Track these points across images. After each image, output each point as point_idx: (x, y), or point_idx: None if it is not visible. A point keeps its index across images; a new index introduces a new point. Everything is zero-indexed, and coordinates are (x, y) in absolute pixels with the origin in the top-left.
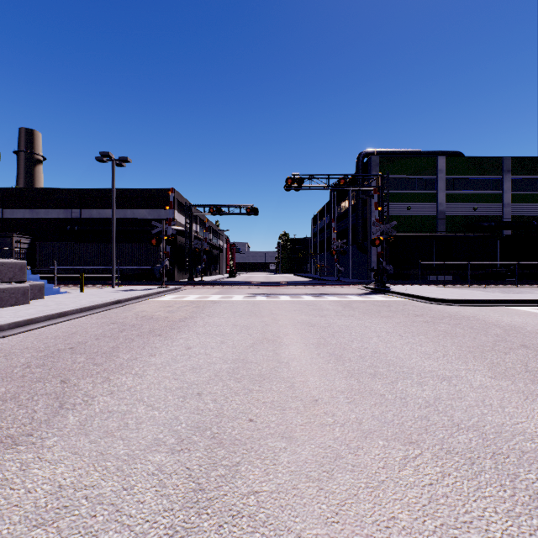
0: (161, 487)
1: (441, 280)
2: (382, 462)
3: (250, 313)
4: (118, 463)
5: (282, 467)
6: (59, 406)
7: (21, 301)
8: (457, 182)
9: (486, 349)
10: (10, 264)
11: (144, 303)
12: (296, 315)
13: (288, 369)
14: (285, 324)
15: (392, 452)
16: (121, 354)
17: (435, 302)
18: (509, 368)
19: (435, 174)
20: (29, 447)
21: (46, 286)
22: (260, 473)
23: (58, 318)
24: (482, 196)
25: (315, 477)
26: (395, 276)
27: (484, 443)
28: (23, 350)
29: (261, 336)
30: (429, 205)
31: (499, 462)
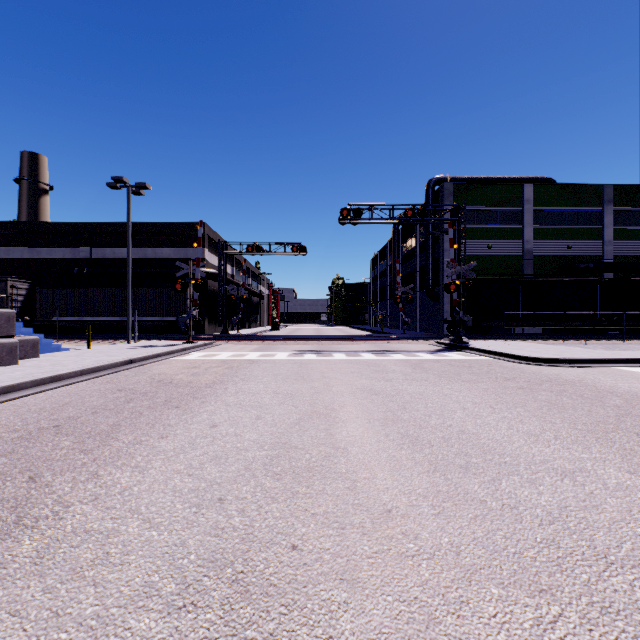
0: None
1: (529, 333)
2: (504, 633)
3: (297, 376)
4: (78, 635)
5: None
6: (14, 521)
7: (7, 361)
8: (548, 215)
9: (609, 427)
10: None
11: (164, 362)
12: (354, 379)
13: (347, 458)
14: (341, 392)
15: (516, 611)
16: (121, 435)
17: (526, 361)
18: None
19: (520, 205)
20: None
21: (43, 341)
22: None
23: (50, 383)
24: (577, 232)
25: None
26: (473, 328)
27: None
28: None
29: (309, 409)
30: (514, 243)
31: None
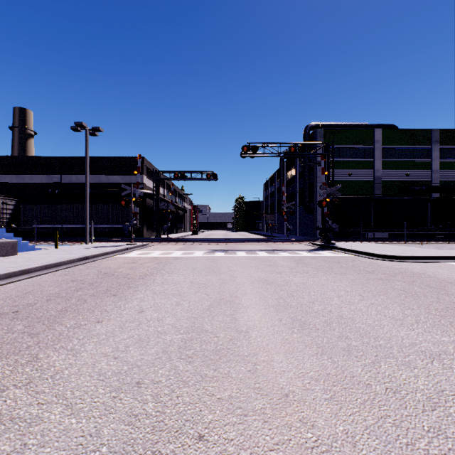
0: None
1: (378, 237)
2: None
3: (209, 269)
4: None
5: None
6: None
7: None
8: (392, 151)
9: None
10: None
11: (110, 259)
12: (252, 272)
13: (248, 342)
14: (242, 282)
15: None
16: (65, 320)
17: (380, 258)
18: None
19: (372, 144)
20: None
21: (21, 243)
22: None
23: (20, 275)
24: (413, 163)
25: None
26: (338, 233)
27: None
28: None
29: (218, 296)
30: (368, 171)
31: None
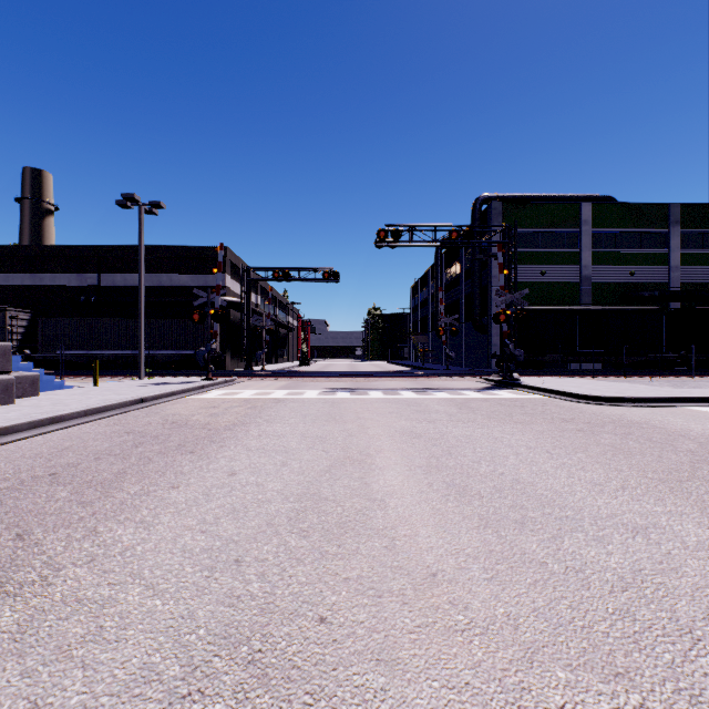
0: None
1: (587, 369)
2: None
3: (328, 416)
4: None
5: None
6: None
7: (2, 400)
8: (608, 238)
9: (684, 475)
10: None
11: (179, 401)
12: (392, 420)
13: (385, 512)
14: (377, 435)
15: (588, 701)
16: (126, 484)
17: (585, 400)
18: None
19: (577, 226)
20: None
21: (44, 378)
22: None
23: (49, 425)
24: (641, 256)
25: None
26: (525, 364)
27: None
28: None
29: (342, 454)
30: (571, 268)
31: None
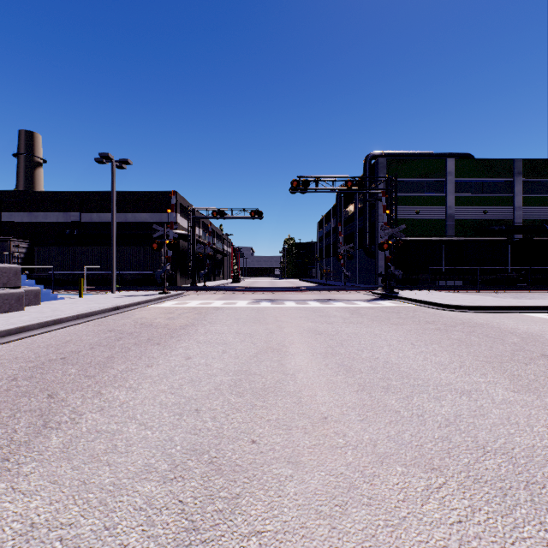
0: (149, 525)
1: (451, 285)
2: (402, 494)
3: (254, 320)
4: (101, 495)
5: (288, 500)
6: (42, 425)
7: (15, 307)
8: (467, 185)
9: (504, 359)
10: (4, 269)
11: (144, 309)
12: (302, 322)
13: (294, 382)
14: (290, 332)
15: (413, 481)
16: (116, 365)
17: (446, 308)
18: (532, 381)
19: (444, 176)
20: (3, 475)
21: (43, 291)
22: (263, 508)
23: (53, 325)
24: (492, 199)
25: (326, 512)
26: (403, 281)
27: (515, 469)
28: (11, 361)
29: (265, 345)
30: (439, 208)
31: (535, 494)
